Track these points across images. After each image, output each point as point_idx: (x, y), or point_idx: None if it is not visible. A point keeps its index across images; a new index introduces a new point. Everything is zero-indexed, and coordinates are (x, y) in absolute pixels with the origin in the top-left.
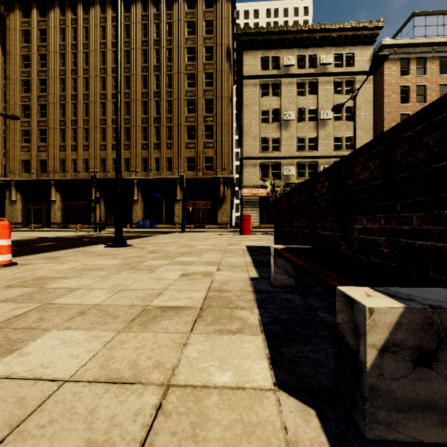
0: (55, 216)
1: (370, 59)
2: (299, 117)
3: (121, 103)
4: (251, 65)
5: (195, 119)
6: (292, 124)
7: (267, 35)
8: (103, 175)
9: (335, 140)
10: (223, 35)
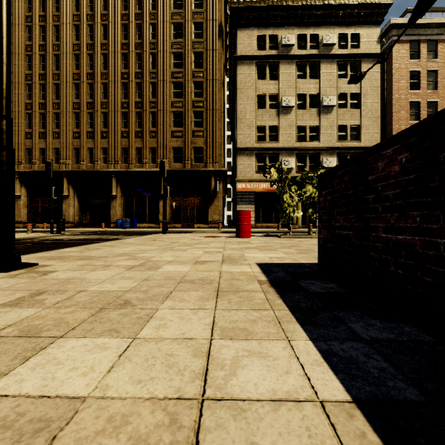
0: (20, 213)
1: (377, 41)
2: (300, 104)
3: (98, 84)
4: (246, 44)
5: (183, 104)
6: (291, 111)
7: (264, 10)
8: (77, 167)
9: (339, 130)
10: (215, 10)
